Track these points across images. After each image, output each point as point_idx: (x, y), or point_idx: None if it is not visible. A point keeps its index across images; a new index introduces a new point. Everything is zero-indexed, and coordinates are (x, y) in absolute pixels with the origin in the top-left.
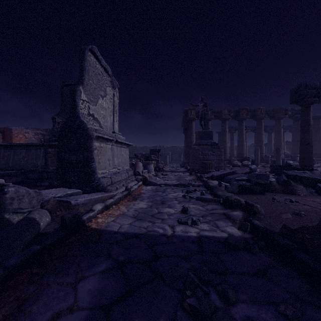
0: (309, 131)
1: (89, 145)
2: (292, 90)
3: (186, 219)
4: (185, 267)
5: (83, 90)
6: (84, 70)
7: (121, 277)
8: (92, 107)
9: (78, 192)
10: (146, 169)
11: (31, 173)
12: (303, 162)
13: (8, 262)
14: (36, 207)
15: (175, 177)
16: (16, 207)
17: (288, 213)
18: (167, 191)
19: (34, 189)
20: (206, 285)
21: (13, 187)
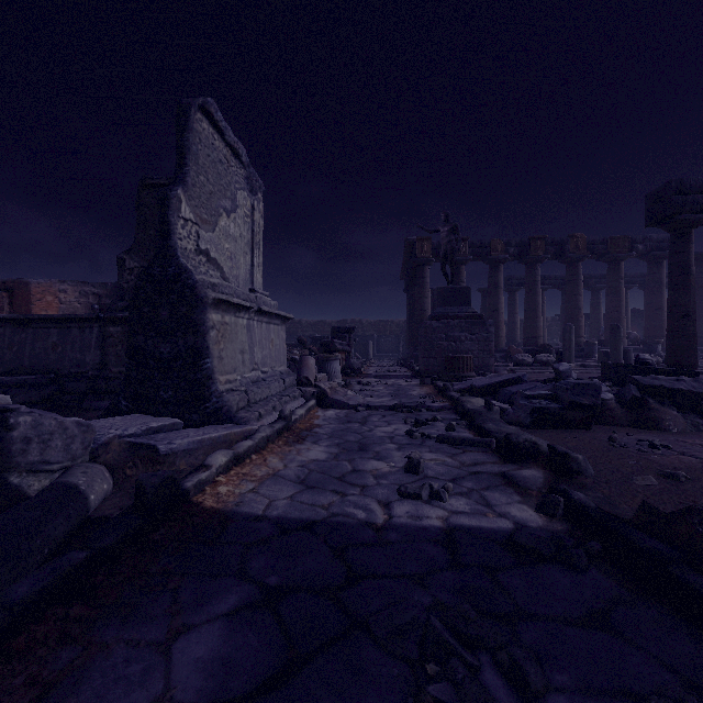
0: (688, 287)
1: (199, 320)
2: (650, 196)
3: (417, 488)
4: (420, 603)
5: (185, 197)
6: (186, 153)
7: (272, 628)
8: (205, 235)
9: (174, 424)
10: (324, 372)
11: (71, 380)
12: (674, 356)
13: (13, 591)
14: (80, 458)
15: (387, 390)
16: (36, 460)
17: (649, 474)
18: (371, 422)
19: (78, 416)
20: (471, 649)
21: (29, 414)
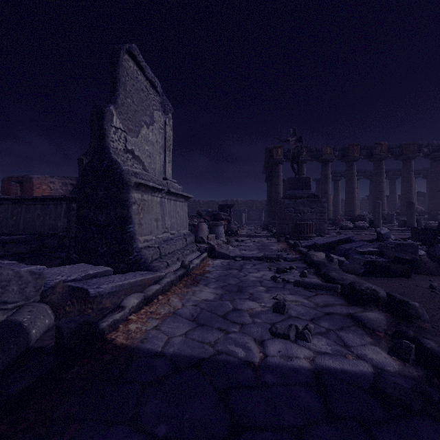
0: None
1: (124, 197)
2: None
3: (286, 329)
4: None
5: (116, 112)
6: (117, 82)
7: None
8: (131, 139)
9: (106, 271)
10: (213, 233)
11: (48, 238)
12: None
13: None
14: (33, 298)
15: (255, 245)
16: None
17: None
18: (245, 269)
19: (49, 263)
20: None
21: None
